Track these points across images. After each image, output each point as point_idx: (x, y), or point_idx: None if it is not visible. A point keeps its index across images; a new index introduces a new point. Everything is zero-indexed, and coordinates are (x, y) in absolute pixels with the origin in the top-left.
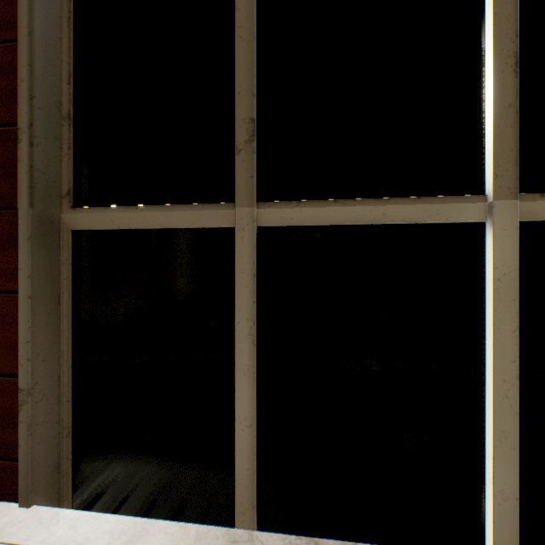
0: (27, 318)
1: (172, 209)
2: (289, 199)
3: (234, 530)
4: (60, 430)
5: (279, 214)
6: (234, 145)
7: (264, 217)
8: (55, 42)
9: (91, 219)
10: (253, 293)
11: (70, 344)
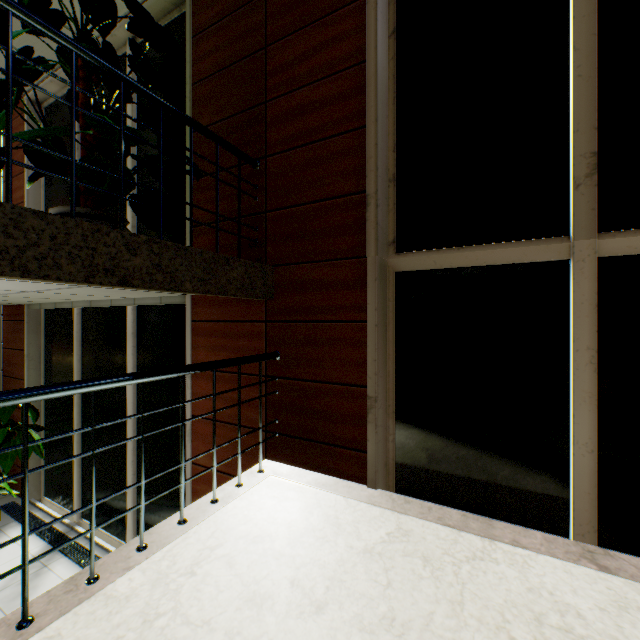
0: (374, 342)
1: (495, 248)
2: (637, 227)
3: (583, 543)
4: (386, 435)
5: (625, 243)
6: (566, 180)
7: (605, 247)
8: (385, 120)
9: (414, 261)
10: (594, 322)
11: (394, 366)
